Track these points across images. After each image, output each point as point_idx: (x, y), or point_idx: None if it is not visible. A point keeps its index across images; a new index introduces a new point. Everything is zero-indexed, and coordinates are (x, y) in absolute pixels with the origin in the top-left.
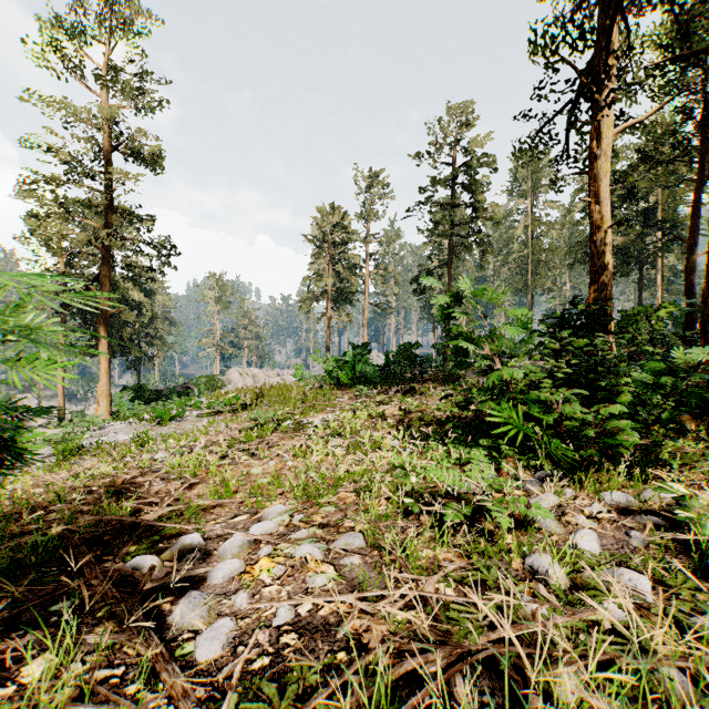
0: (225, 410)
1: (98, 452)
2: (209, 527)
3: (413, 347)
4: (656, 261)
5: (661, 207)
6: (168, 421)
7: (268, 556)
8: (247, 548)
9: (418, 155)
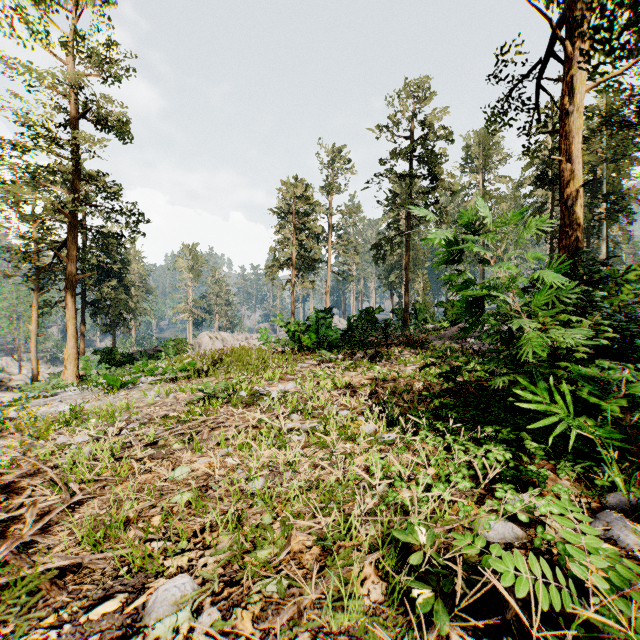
0: (182, 376)
1: (16, 430)
2: None
3: (375, 311)
4: (601, 232)
5: (606, 181)
6: (120, 388)
7: None
8: None
9: (378, 128)
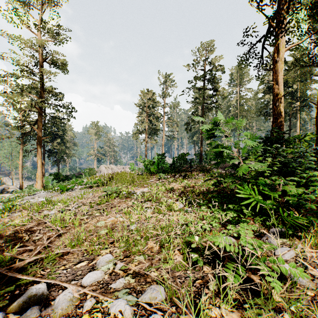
0: (94, 185)
1: (23, 209)
2: (50, 281)
3: (186, 155)
4: (297, 116)
5: (299, 91)
6: (66, 191)
7: (89, 312)
8: (76, 300)
9: (187, 66)
